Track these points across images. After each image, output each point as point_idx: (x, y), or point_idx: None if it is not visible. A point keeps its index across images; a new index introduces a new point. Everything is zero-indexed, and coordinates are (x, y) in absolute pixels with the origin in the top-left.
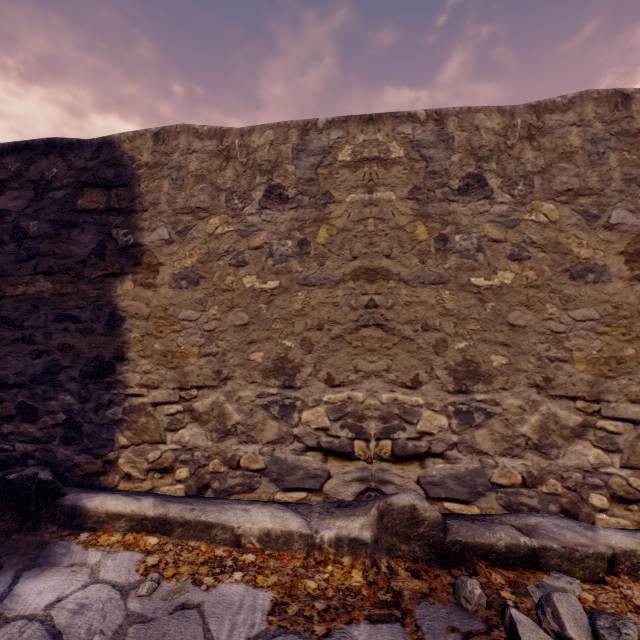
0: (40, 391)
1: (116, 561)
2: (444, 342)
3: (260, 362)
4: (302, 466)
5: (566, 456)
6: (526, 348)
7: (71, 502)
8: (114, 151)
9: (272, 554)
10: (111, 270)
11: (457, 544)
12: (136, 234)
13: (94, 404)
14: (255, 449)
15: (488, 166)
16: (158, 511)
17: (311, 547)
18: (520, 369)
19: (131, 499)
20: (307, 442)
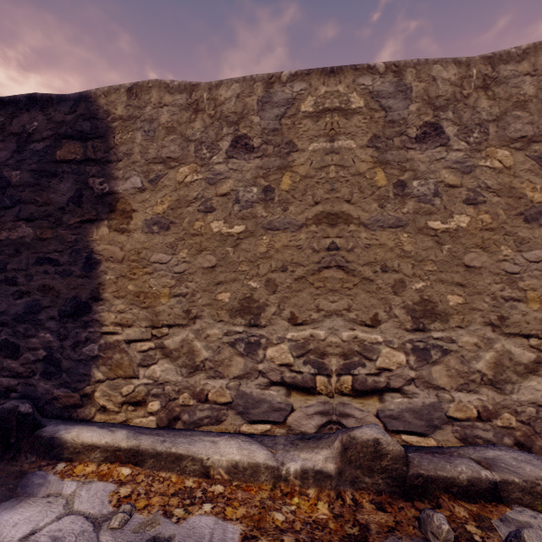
0: (22, 329)
1: (90, 492)
2: (402, 283)
3: (227, 302)
4: (266, 400)
5: (520, 391)
6: (481, 288)
7: (49, 434)
8: (90, 105)
9: (240, 485)
10: (88, 216)
11: (420, 477)
12: (111, 183)
13: (72, 341)
14: (222, 384)
15: (445, 115)
16: (131, 443)
17: (277, 479)
18: (475, 308)
19: (106, 431)
20: (271, 377)
